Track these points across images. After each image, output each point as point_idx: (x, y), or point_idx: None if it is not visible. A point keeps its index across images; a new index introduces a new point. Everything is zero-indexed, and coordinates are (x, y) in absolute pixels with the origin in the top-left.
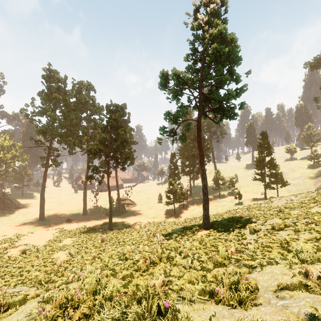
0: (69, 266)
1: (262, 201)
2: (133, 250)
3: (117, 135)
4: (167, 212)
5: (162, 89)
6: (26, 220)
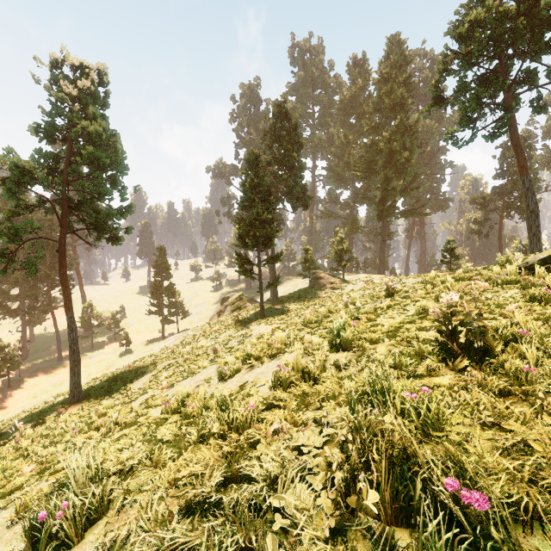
0: None
1: (159, 343)
2: None
3: None
4: None
5: None
6: None
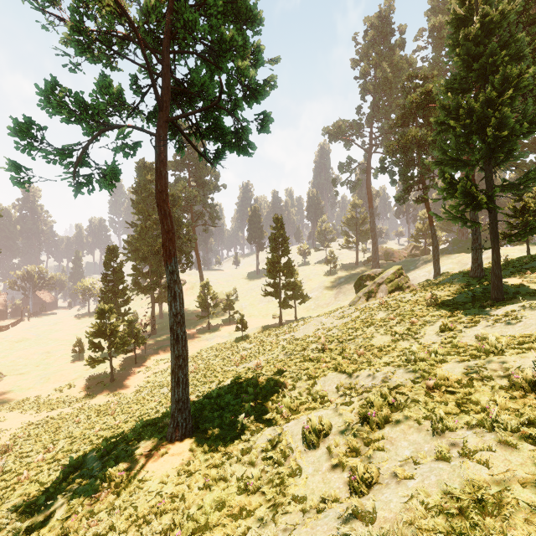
0: None
1: (279, 330)
2: None
3: None
4: (92, 381)
5: (33, 5)
6: None
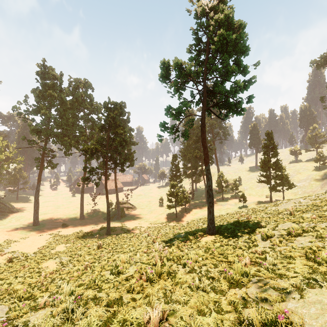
0: (56, 278)
1: (268, 204)
2: (128, 260)
3: (115, 135)
4: (168, 216)
5: (163, 82)
6: (19, 225)
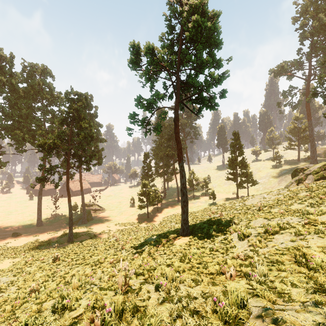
0: None
1: (235, 201)
2: (83, 283)
3: (79, 129)
4: (140, 216)
5: (133, 69)
6: None
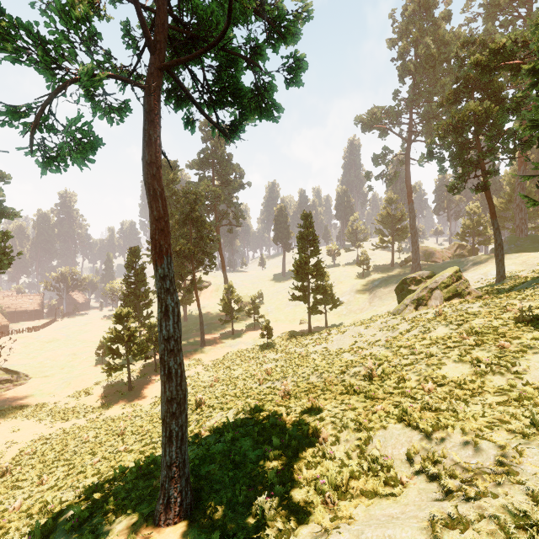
0: None
1: (308, 339)
2: None
3: None
4: (110, 389)
5: None
6: None
